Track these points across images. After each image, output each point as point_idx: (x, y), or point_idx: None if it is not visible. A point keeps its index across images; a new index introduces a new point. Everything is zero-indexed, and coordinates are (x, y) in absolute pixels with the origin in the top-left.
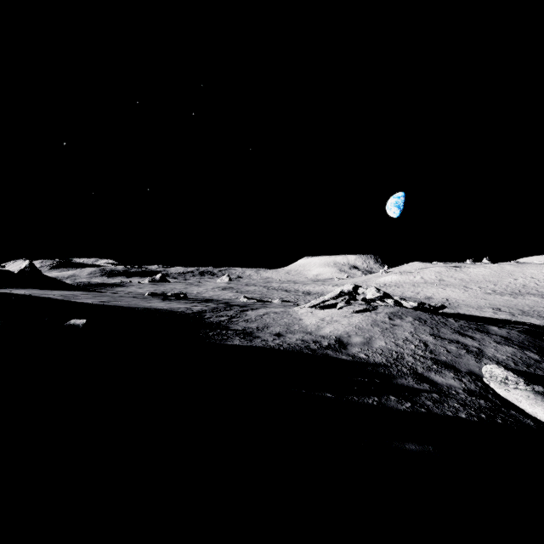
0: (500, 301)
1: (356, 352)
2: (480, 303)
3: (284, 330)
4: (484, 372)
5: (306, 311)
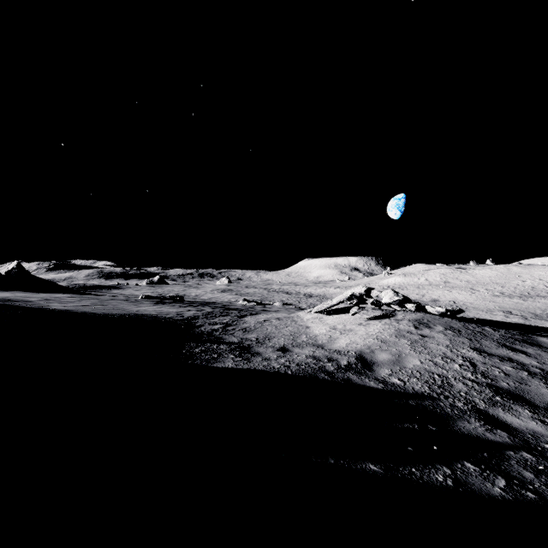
0: (509, 304)
1: (386, 375)
2: (489, 305)
3: (289, 342)
4: None
5: (312, 317)
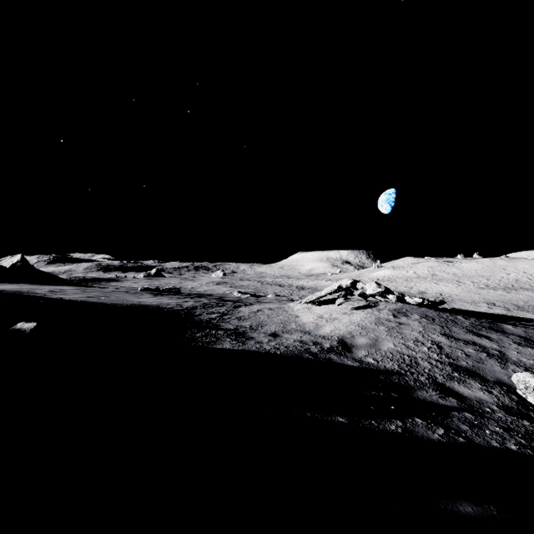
0: (494, 296)
1: (363, 356)
2: (474, 297)
3: (280, 329)
4: (517, 382)
5: (302, 307)
